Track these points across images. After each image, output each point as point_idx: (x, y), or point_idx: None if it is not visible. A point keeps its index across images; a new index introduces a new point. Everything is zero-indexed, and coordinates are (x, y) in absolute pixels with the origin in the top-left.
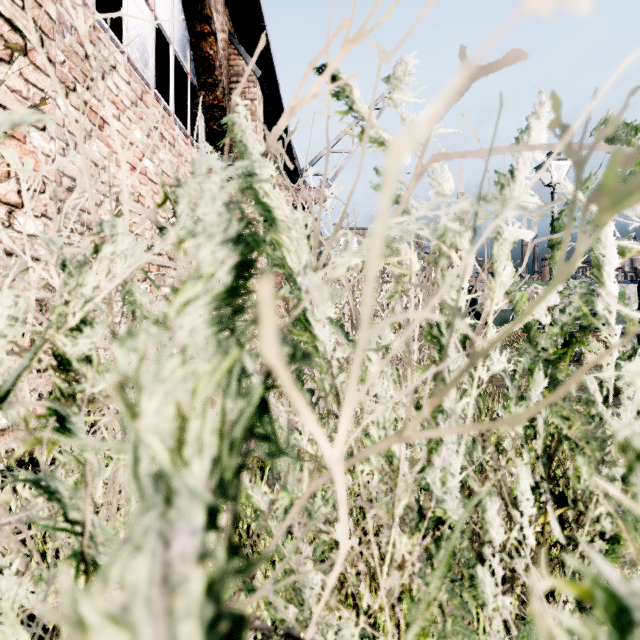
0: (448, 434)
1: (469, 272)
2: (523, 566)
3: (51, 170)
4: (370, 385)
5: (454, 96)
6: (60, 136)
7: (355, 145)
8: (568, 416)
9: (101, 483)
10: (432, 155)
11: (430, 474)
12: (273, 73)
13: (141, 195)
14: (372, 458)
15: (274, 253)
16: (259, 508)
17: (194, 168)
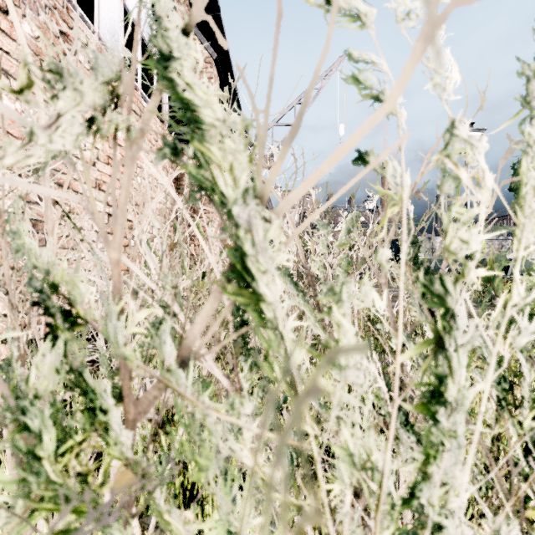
0: None
1: (486, 200)
2: None
3: (17, 128)
4: (342, 368)
5: None
6: None
7: None
8: None
9: None
10: None
11: (425, 492)
12: (227, 56)
13: (111, 158)
14: (343, 472)
15: (199, 171)
16: None
17: (96, 63)
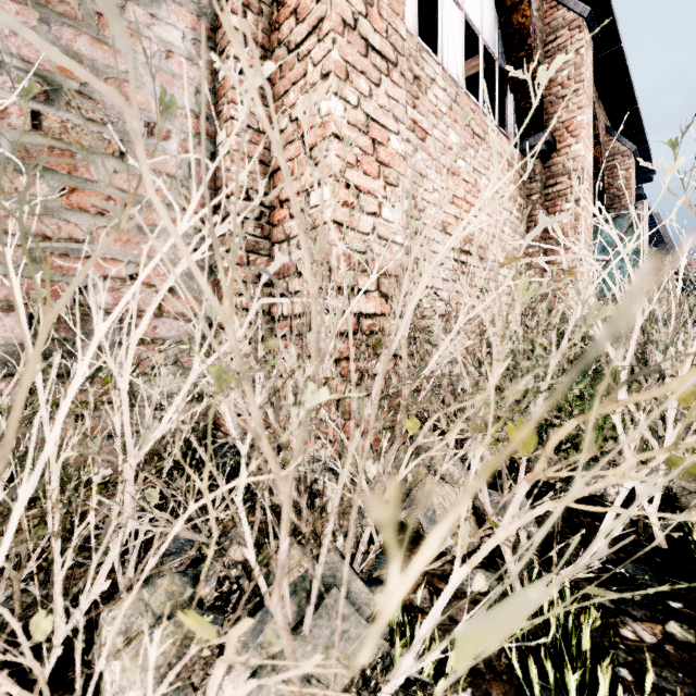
0: None
1: None
2: None
3: None
4: None
5: None
6: None
7: None
8: None
9: None
10: None
11: None
12: (659, 234)
13: None
14: None
15: None
16: None
17: None
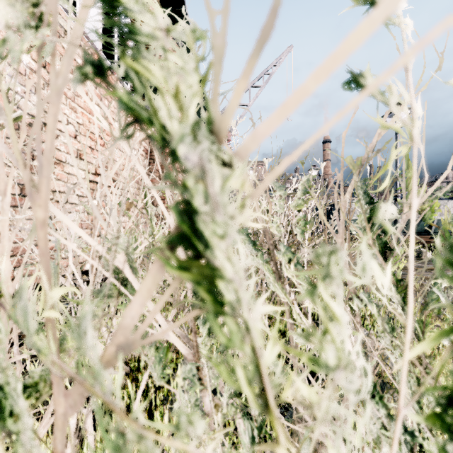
0: None
1: None
2: None
3: (1, 102)
4: (330, 369)
5: None
6: (22, 82)
7: (252, 100)
8: None
9: None
10: None
11: None
12: None
13: (90, 132)
14: None
15: (132, 97)
16: None
17: None
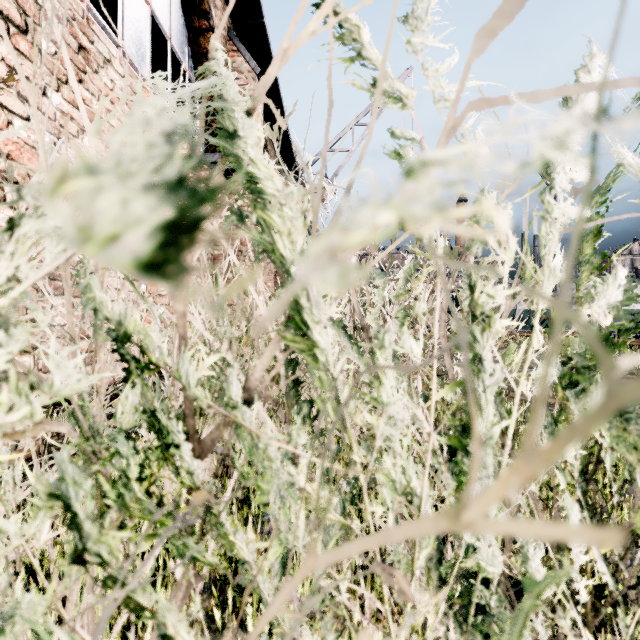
0: (560, 538)
1: (510, 260)
2: (569, 622)
3: (37, 162)
4: (384, 405)
5: (501, 20)
6: (51, 130)
7: (355, 144)
8: (636, 444)
9: (47, 524)
10: (469, 102)
11: None
12: None
13: None
14: (386, 497)
15: (261, 236)
16: (243, 558)
17: None
